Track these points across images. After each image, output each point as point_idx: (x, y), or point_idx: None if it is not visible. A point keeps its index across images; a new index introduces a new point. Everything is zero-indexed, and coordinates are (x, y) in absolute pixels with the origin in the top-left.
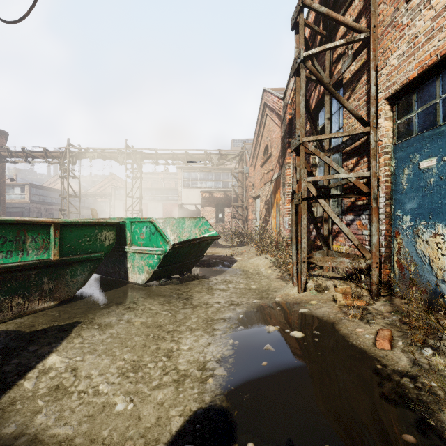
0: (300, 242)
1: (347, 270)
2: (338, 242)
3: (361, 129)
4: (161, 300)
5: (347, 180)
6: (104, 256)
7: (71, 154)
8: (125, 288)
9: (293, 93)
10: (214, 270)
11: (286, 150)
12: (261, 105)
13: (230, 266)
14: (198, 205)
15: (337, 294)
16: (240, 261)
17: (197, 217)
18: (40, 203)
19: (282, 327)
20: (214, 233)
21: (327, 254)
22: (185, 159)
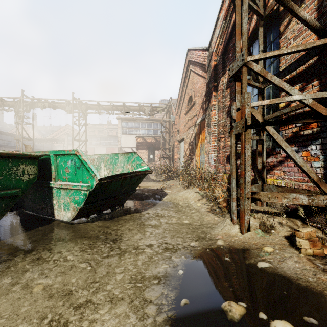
0: (243, 175)
1: (288, 205)
2: (273, 175)
3: (321, 40)
4: (84, 243)
5: (291, 108)
6: (22, 193)
7: (25, 103)
8: (48, 226)
9: (219, 41)
10: (146, 203)
11: (212, 93)
12: (186, 63)
13: (161, 199)
14: (134, 148)
15: (301, 240)
16: (170, 194)
17: (130, 153)
18: (4, 146)
19: (249, 304)
20: (146, 168)
21: (261, 187)
22: (122, 109)
